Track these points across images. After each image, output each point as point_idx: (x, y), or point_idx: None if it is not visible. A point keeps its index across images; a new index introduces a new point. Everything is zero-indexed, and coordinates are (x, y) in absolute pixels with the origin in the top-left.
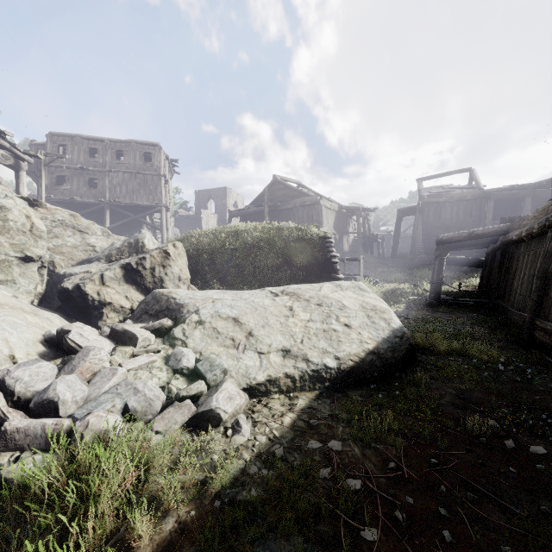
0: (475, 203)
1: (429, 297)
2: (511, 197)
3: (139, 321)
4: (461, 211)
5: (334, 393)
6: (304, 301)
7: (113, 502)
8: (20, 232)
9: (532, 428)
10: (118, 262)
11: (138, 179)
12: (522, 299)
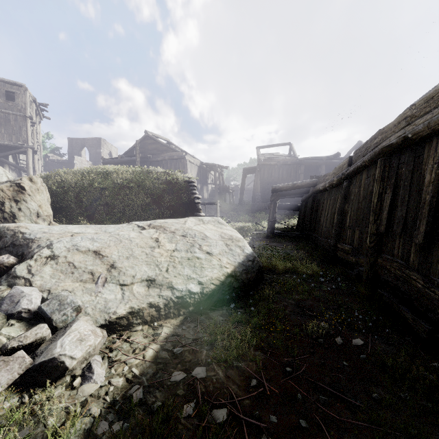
0: (293, 167)
1: (267, 231)
2: (314, 165)
3: None
4: (284, 172)
5: (197, 317)
6: (169, 233)
7: None
8: None
9: (350, 324)
10: None
11: None
12: (327, 230)
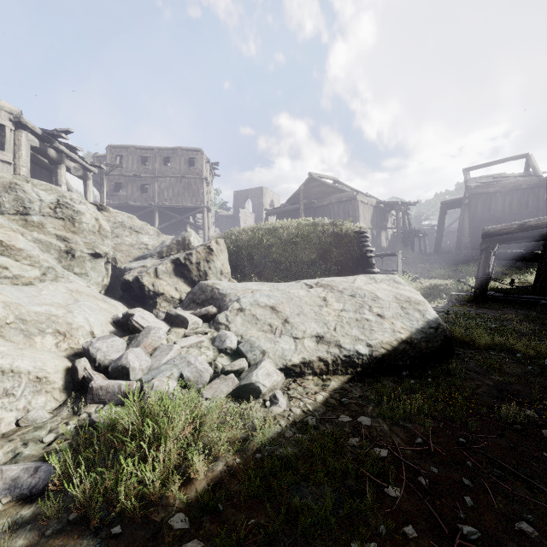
0: (532, 193)
1: (473, 292)
2: None
3: (187, 309)
4: (514, 202)
5: (365, 378)
6: (337, 292)
7: (176, 442)
8: (91, 232)
9: None
10: (169, 258)
11: (183, 183)
12: None
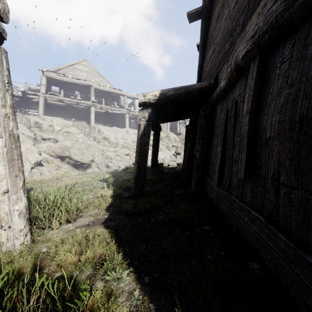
0: None
1: None
2: None
3: None
4: None
5: None
6: None
7: None
8: (172, 141)
9: None
10: None
11: None
12: None
